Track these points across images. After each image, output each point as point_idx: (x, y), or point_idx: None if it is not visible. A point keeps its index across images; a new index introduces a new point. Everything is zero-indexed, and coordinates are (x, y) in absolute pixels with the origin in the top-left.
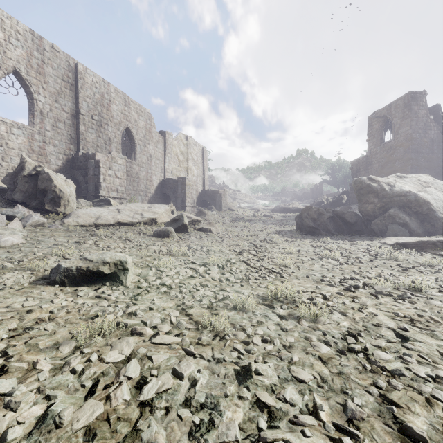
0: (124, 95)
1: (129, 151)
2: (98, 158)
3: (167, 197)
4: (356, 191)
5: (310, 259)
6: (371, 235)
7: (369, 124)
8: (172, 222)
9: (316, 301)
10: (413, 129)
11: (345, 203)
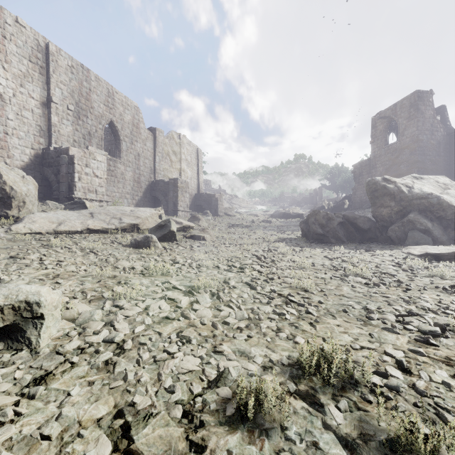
0: (107, 85)
1: (113, 148)
2: (72, 153)
3: (157, 201)
4: (370, 193)
5: (333, 278)
6: (388, 243)
7: (372, 125)
8: (157, 228)
9: (397, 382)
10: (420, 130)
11: (347, 209)
